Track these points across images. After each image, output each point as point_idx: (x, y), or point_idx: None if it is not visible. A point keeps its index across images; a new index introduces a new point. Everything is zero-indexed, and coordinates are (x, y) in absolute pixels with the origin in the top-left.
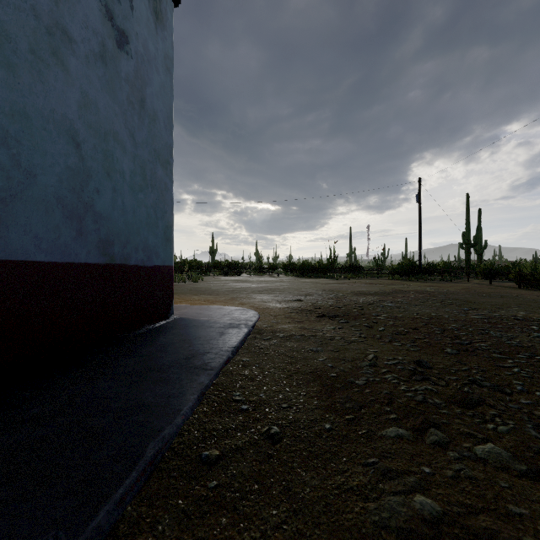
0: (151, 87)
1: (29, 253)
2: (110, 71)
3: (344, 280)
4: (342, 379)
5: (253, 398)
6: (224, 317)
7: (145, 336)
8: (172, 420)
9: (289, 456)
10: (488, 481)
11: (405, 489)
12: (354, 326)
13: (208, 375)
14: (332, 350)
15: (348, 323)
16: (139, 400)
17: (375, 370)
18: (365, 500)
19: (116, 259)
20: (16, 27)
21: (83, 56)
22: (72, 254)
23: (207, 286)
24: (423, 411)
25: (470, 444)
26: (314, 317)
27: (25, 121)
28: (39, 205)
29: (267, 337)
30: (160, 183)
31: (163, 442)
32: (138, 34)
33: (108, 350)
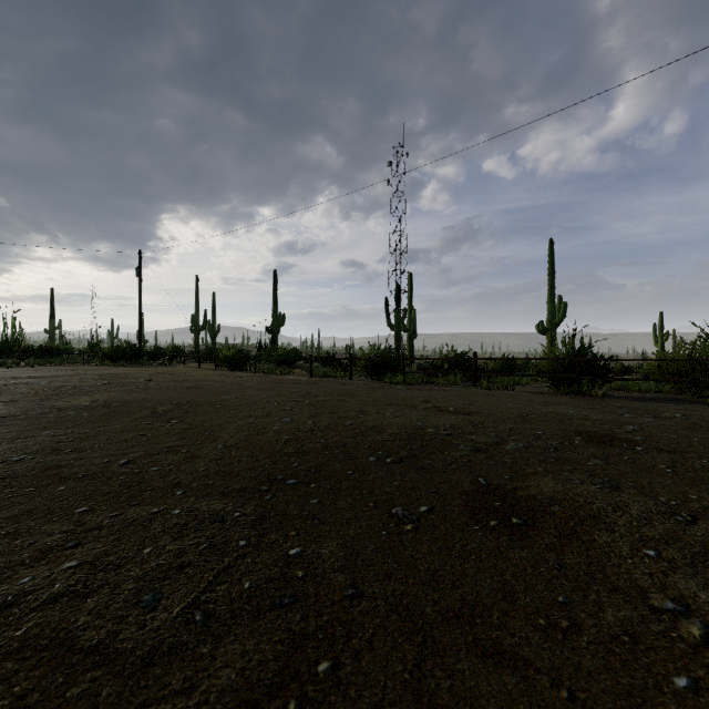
0: None
1: None
2: None
3: (23, 368)
4: None
5: None
6: None
7: None
8: None
9: None
10: None
11: None
12: None
13: None
14: None
15: None
16: None
17: None
18: None
19: None
20: None
21: None
22: None
23: None
24: None
25: None
26: None
27: None
28: None
29: None
30: None
31: None
32: None
33: None
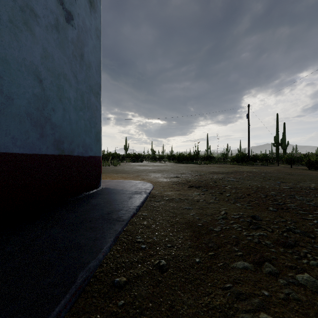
0: (87, 47)
1: (8, 148)
2: (61, 36)
3: (204, 165)
4: (205, 227)
5: (149, 240)
6: (131, 187)
7: (83, 199)
8: (96, 256)
9: (172, 282)
10: (309, 302)
11: (252, 309)
12: (211, 193)
13: (121, 224)
14: (198, 208)
15: (207, 191)
16: (76, 241)
17: (226, 222)
18: (225, 316)
19: (65, 152)
20: (0, 5)
21: (44, 26)
22: (36, 148)
23: (123, 168)
24: (259, 249)
25: (293, 273)
26: (186, 187)
27: (6, 64)
28: (15, 118)
29: (158, 200)
30: (93, 106)
31: (89, 272)
32: (79, 14)
33: (59, 208)
